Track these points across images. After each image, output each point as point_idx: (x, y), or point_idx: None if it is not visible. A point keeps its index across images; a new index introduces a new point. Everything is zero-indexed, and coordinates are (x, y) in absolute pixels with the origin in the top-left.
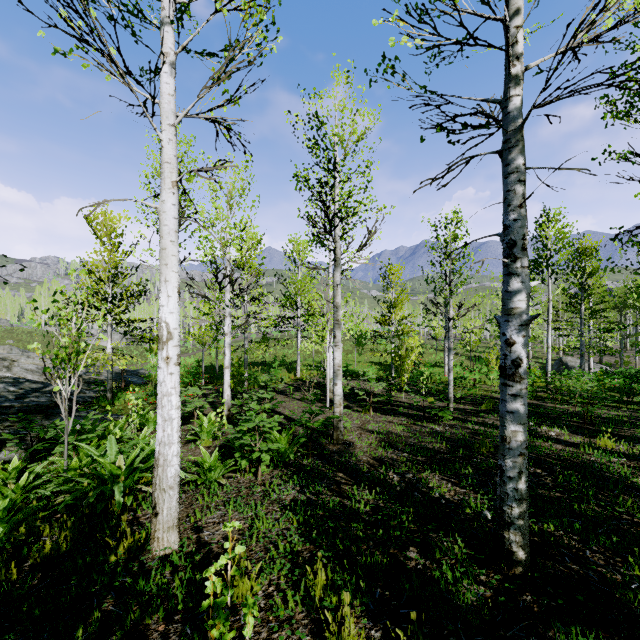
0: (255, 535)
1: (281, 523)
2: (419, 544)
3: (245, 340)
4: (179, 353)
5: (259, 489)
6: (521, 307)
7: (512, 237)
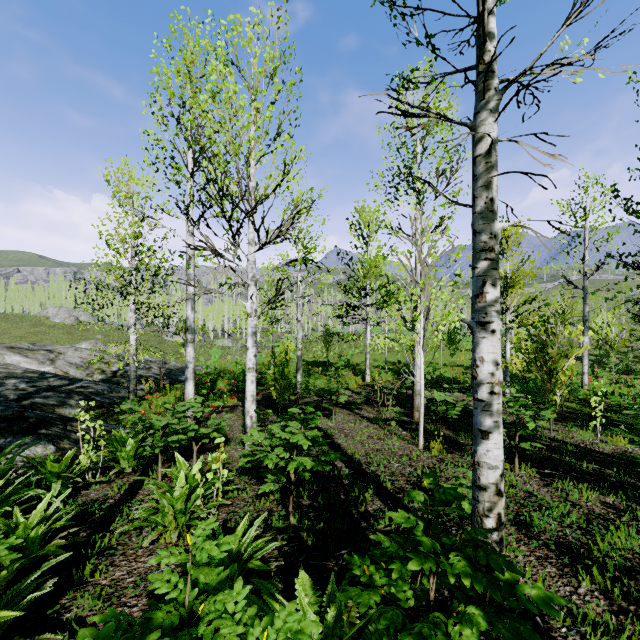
0: None
1: None
2: None
3: (298, 333)
4: None
5: None
6: None
7: None
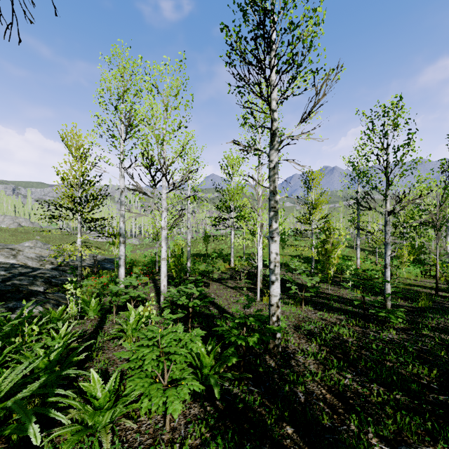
0: None
1: None
2: None
3: (188, 236)
4: None
5: None
6: None
7: None
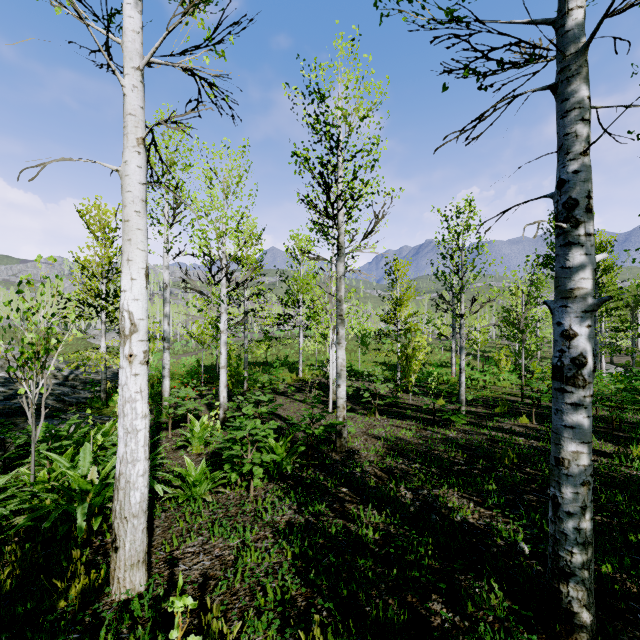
0: (239, 573)
1: (272, 555)
2: (444, 590)
3: (245, 339)
4: (147, 349)
5: (250, 507)
6: (585, 287)
7: (572, 195)
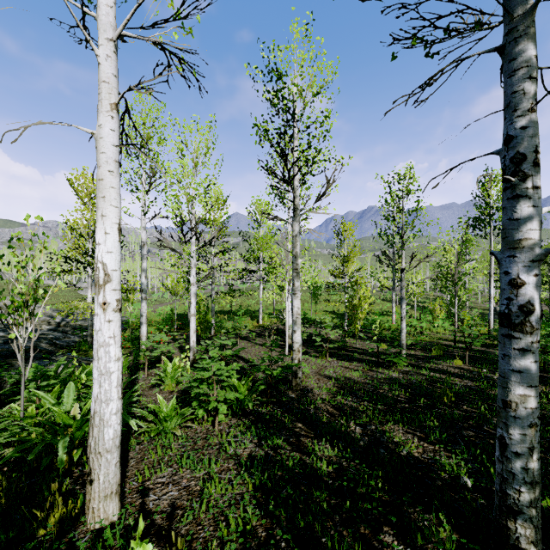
0: (204, 504)
1: (235, 487)
2: (394, 522)
3: (212, 291)
4: (120, 298)
5: (215, 441)
6: (533, 238)
7: (520, 150)
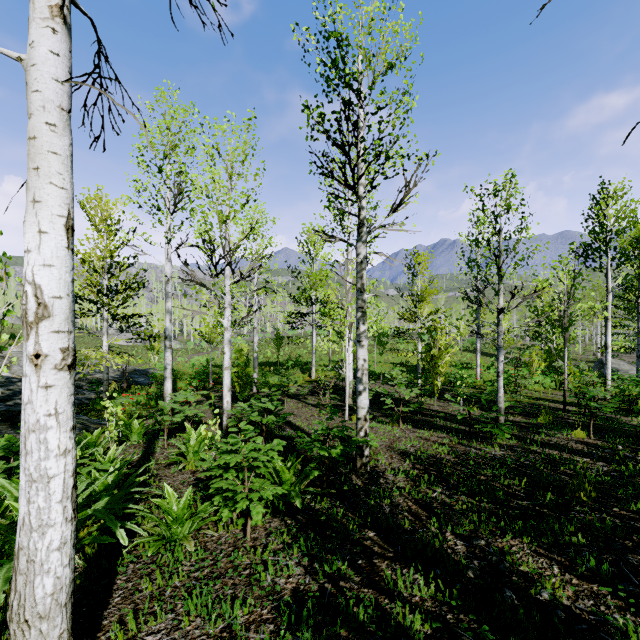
0: None
1: None
2: None
3: (254, 338)
4: (70, 346)
5: (245, 560)
6: None
7: None
